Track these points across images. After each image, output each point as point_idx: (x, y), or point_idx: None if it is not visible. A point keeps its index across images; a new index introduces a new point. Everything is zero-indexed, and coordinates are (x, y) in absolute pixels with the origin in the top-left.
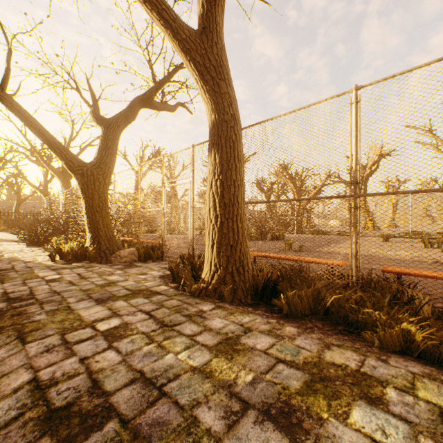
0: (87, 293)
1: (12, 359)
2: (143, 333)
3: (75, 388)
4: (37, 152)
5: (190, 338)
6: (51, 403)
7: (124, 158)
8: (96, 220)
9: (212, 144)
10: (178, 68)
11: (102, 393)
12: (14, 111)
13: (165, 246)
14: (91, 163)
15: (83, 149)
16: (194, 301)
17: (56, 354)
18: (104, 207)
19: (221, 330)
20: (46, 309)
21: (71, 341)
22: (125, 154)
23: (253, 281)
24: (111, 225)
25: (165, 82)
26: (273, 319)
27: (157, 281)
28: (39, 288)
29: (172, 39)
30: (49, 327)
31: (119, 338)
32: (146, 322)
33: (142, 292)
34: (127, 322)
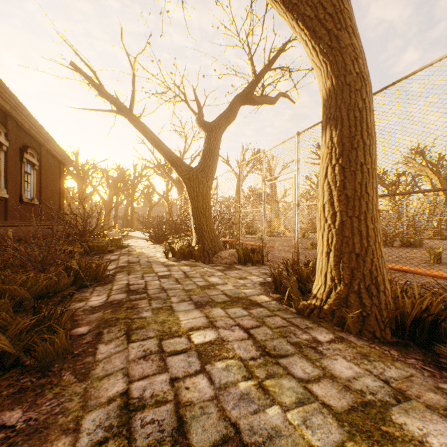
0: (188, 294)
1: (116, 358)
2: (240, 360)
3: (159, 423)
4: (160, 166)
5: (302, 385)
6: (133, 437)
7: (226, 163)
8: (200, 221)
9: (327, 119)
10: (279, 52)
11: (185, 446)
12: (139, 129)
13: (265, 249)
14: (196, 167)
15: (193, 160)
16: (303, 323)
17: (150, 363)
18: (207, 208)
19: (350, 383)
20: (153, 305)
21: (166, 350)
22: (227, 160)
23: (395, 308)
24: (213, 226)
25: (265, 71)
26: (446, 383)
27: (257, 288)
28: (152, 283)
29: (274, 1)
30: (151, 327)
31: (213, 359)
32: (244, 343)
33: (240, 300)
34: (223, 339)
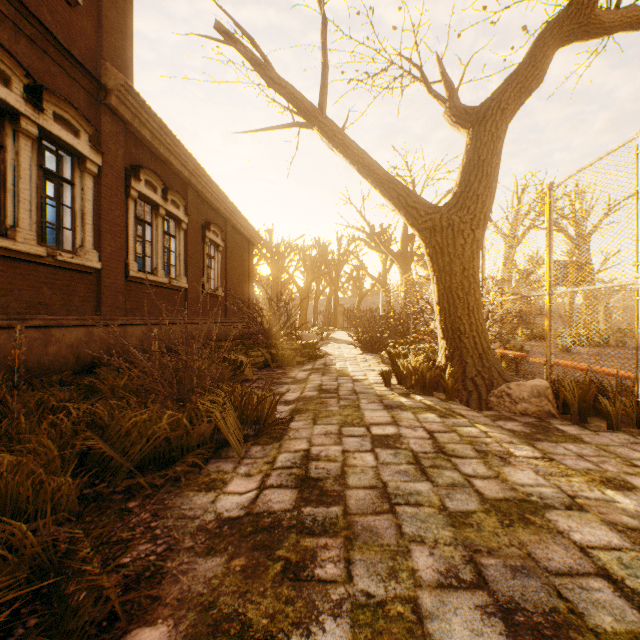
0: (463, 541)
1: None
2: None
3: None
4: (374, 234)
5: None
6: None
7: None
8: (455, 315)
9: None
10: None
11: None
12: (336, 145)
13: None
14: (447, 204)
15: None
16: None
17: None
18: (471, 289)
19: None
20: (355, 581)
21: None
22: None
23: None
24: (483, 325)
25: None
26: None
27: None
28: (357, 462)
29: None
30: None
31: None
32: None
33: None
34: None
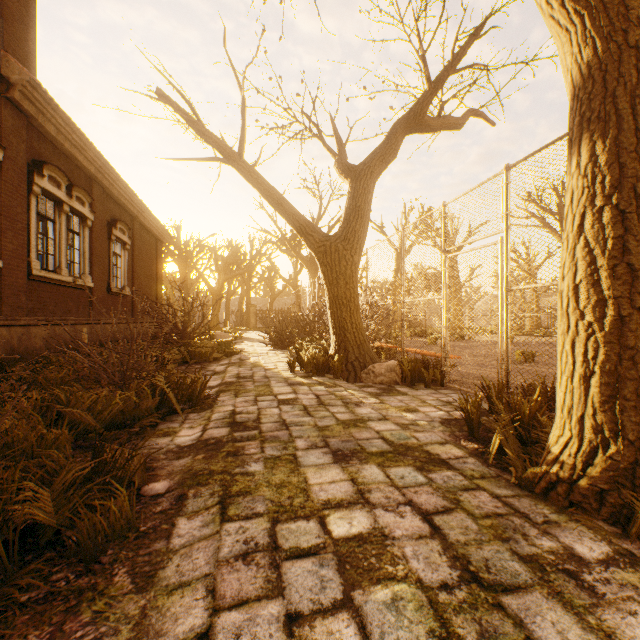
0: (322, 435)
1: (199, 549)
2: (420, 587)
3: None
4: (286, 240)
5: None
6: None
7: (380, 231)
8: (342, 317)
9: (584, 122)
10: (470, 39)
11: None
12: (252, 182)
13: (446, 361)
14: (335, 235)
15: (331, 228)
16: (536, 510)
17: (253, 572)
18: (352, 297)
19: None
20: (266, 452)
21: (282, 546)
22: (381, 226)
23: None
24: (361, 324)
25: (445, 75)
26: None
27: (436, 430)
28: (268, 413)
29: None
30: (261, 492)
31: (366, 577)
32: (424, 547)
33: (410, 452)
34: (384, 532)
